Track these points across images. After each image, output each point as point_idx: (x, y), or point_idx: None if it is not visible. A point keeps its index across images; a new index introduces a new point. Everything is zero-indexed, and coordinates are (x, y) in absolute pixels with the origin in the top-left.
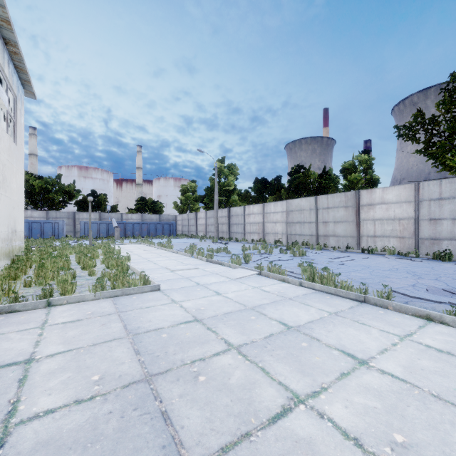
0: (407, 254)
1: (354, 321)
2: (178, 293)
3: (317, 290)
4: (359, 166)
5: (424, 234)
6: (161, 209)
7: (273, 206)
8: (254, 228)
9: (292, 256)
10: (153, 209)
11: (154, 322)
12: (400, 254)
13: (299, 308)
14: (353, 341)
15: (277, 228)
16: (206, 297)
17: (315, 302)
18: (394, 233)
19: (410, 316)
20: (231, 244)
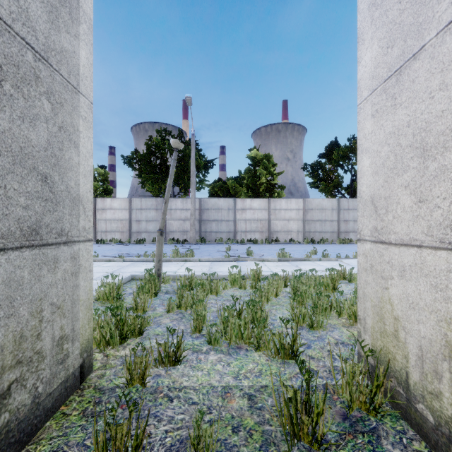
0: (124, 242)
1: None
2: None
3: None
4: (98, 176)
5: (134, 229)
6: None
7: None
8: None
9: None
10: None
11: None
12: (120, 242)
13: None
14: None
15: None
16: None
17: None
18: (118, 229)
19: (104, 262)
20: None
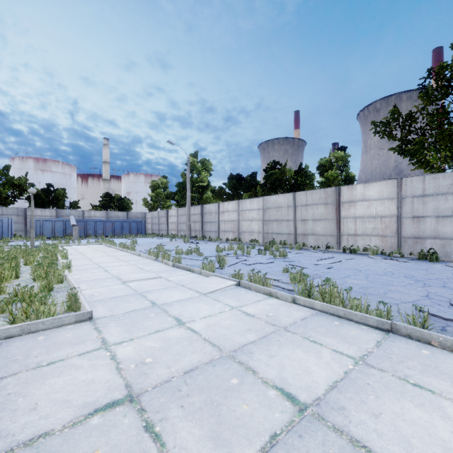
0: (392, 254)
1: (401, 380)
2: (118, 324)
3: (318, 310)
4: (335, 163)
5: (407, 232)
6: (129, 206)
7: (249, 203)
8: (229, 226)
9: (272, 257)
10: (120, 206)
11: (41, 411)
12: (383, 254)
13: (305, 351)
14: (436, 449)
15: (253, 226)
16: (160, 331)
17: (324, 334)
18: (376, 231)
19: None
20: (204, 244)
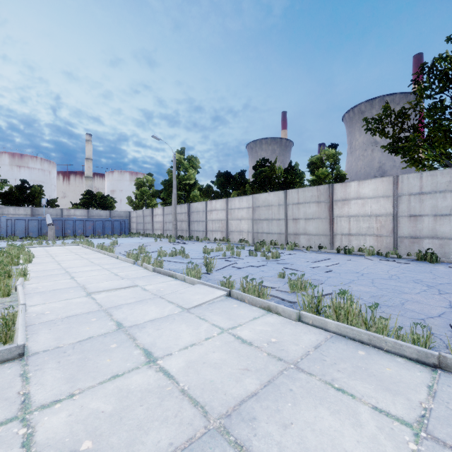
0: (388, 255)
1: None
2: (60, 364)
3: (332, 331)
4: (326, 161)
5: (403, 231)
6: (112, 204)
7: (238, 202)
8: (217, 226)
9: (264, 259)
10: (102, 205)
11: None
12: (379, 255)
13: (333, 412)
14: None
15: (242, 225)
16: (118, 378)
17: (352, 376)
18: (371, 231)
19: None
20: (190, 244)
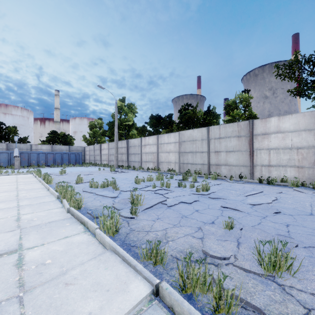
0: None
1: None
2: None
3: None
4: (239, 104)
5: None
6: (71, 141)
7: (166, 138)
8: (150, 157)
9: (193, 191)
10: (64, 141)
11: None
12: (304, 185)
13: None
14: None
15: (170, 157)
16: None
17: None
18: (291, 162)
19: None
20: (127, 173)
